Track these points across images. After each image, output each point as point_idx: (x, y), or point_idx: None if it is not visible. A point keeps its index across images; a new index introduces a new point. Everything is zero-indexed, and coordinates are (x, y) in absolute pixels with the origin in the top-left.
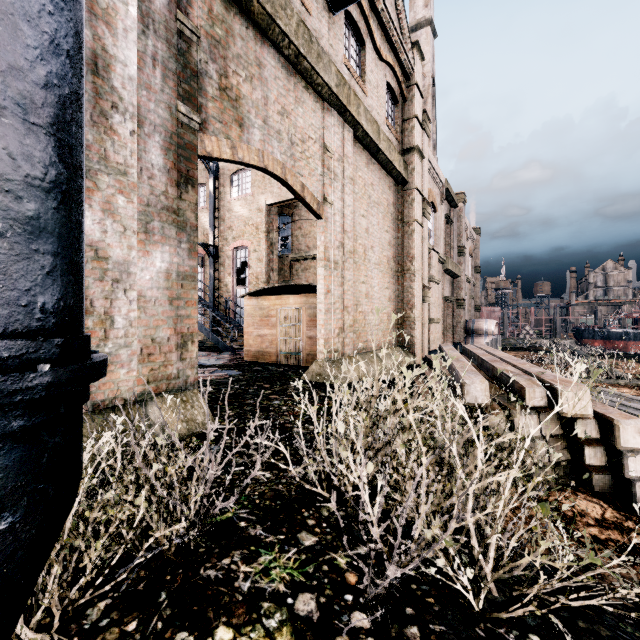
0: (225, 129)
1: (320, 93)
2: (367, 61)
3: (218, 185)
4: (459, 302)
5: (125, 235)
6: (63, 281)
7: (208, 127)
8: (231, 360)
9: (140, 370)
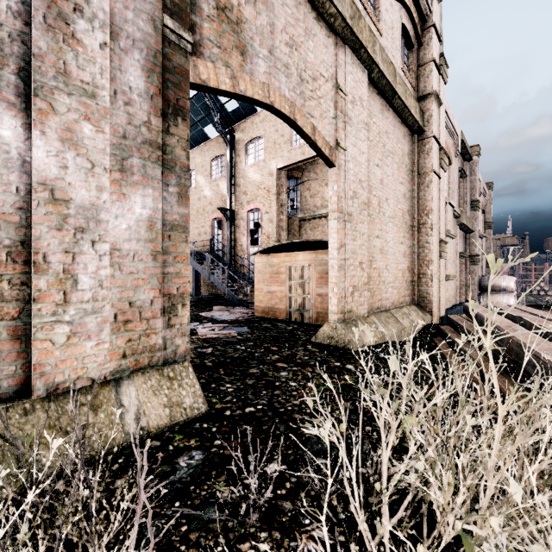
0: (224, 56)
1: (332, 26)
2: None
3: (234, 155)
4: (473, 258)
5: (93, 173)
6: None
7: (203, 51)
8: (242, 315)
9: (114, 341)
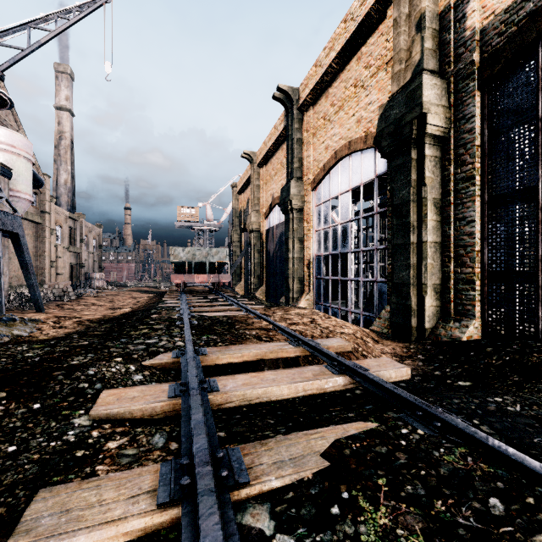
0: None
1: None
2: None
3: None
4: (81, 265)
5: None
6: None
7: None
8: None
9: None
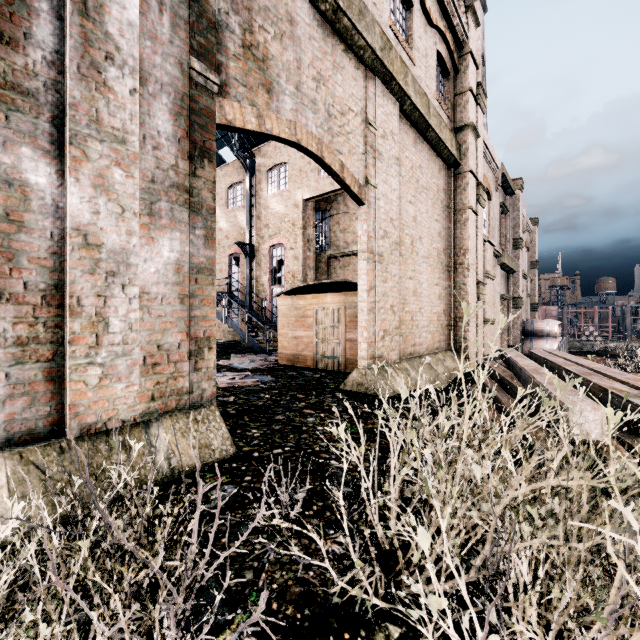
0: (250, 94)
1: (362, 58)
2: (415, 25)
3: (254, 182)
4: (515, 300)
5: (123, 217)
6: None
7: (229, 91)
8: (265, 363)
9: (143, 384)
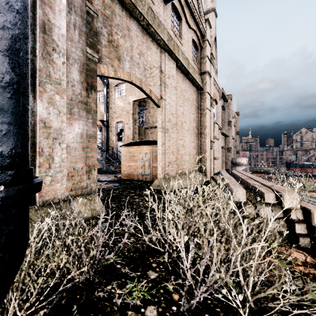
0: (111, 62)
1: (159, 44)
2: (183, 28)
3: (108, 91)
4: (228, 149)
5: (59, 115)
6: (14, 138)
7: (102, 60)
8: (115, 178)
9: (67, 184)
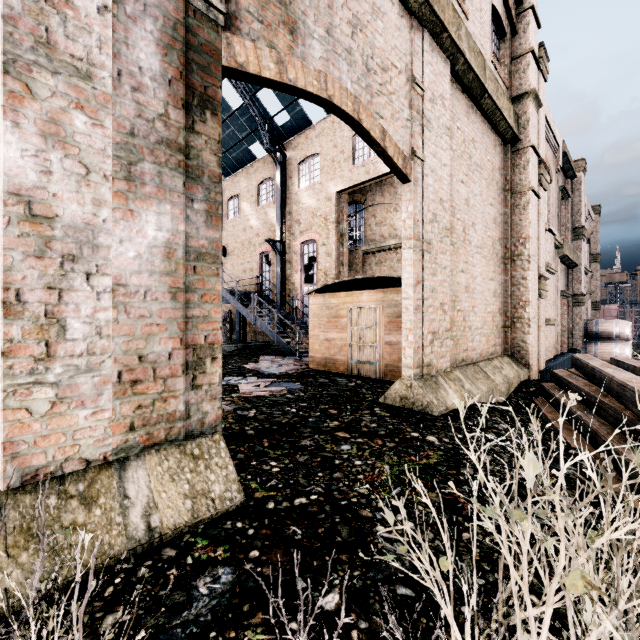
0: (267, 33)
1: (407, 3)
2: None
3: (285, 177)
4: (577, 298)
5: (88, 181)
6: None
7: (240, 26)
8: (294, 368)
9: (117, 409)
